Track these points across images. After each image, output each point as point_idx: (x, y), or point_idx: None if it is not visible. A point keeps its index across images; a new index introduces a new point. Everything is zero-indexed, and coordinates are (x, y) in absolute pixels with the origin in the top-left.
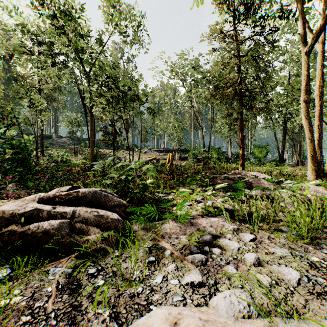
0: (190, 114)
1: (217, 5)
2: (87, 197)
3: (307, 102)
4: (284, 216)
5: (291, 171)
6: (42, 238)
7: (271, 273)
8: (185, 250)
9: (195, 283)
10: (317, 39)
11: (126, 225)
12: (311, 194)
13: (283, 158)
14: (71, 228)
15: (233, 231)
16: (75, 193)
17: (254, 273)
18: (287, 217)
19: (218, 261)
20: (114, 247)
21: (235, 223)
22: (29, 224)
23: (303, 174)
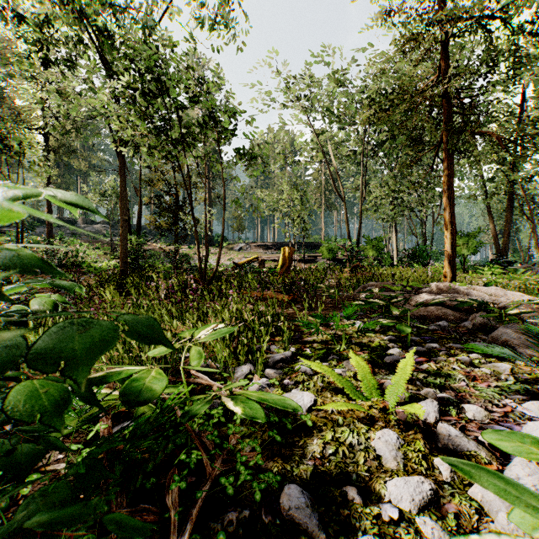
0: (320, 182)
1: None
2: None
3: None
4: None
5: None
6: None
7: None
8: None
9: None
10: None
11: None
12: None
13: (506, 257)
14: None
15: None
16: None
17: None
18: None
19: None
20: None
21: None
22: None
23: None
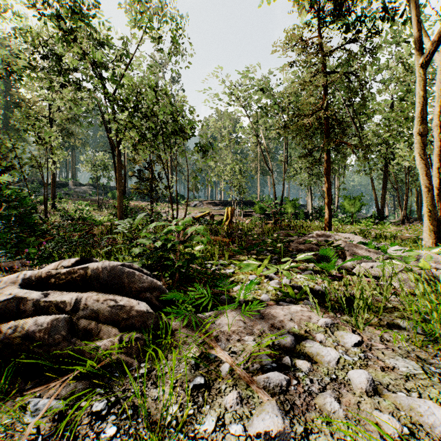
0: (256, 153)
1: (294, 2)
2: (101, 276)
3: (423, 136)
4: (398, 302)
5: (395, 231)
6: (22, 346)
7: (397, 409)
8: (253, 363)
9: (273, 433)
10: (437, 44)
11: (160, 320)
12: (433, 267)
13: (383, 213)
14: (71, 328)
15: (326, 328)
16: (82, 271)
17: (368, 410)
18: (403, 304)
19: (308, 384)
20: (140, 357)
21: (327, 314)
22: (3, 323)
23: (412, 236)
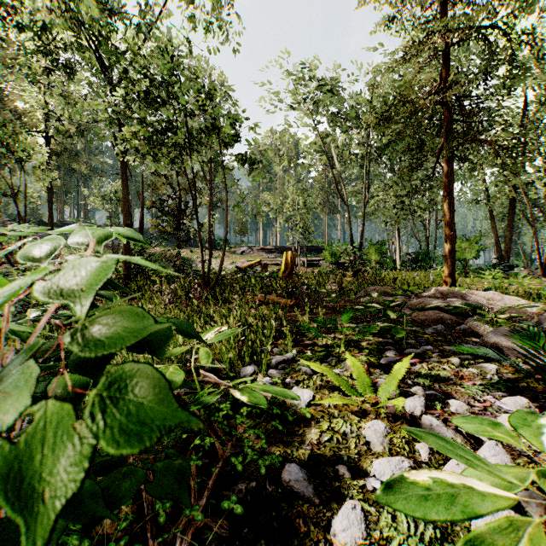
0: (323, 185)
1: None
2: None
3: None
4: None
5: (543, 288)
6: None
7: None
8: None
9: None
10: None
11: None
12: None
13: (507, 261)
14: None
15: None
16: None
17: None
18: None
19: None
20: None
21: None
22: None
23: None
